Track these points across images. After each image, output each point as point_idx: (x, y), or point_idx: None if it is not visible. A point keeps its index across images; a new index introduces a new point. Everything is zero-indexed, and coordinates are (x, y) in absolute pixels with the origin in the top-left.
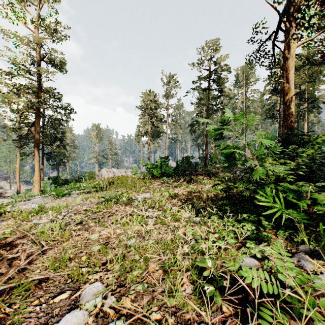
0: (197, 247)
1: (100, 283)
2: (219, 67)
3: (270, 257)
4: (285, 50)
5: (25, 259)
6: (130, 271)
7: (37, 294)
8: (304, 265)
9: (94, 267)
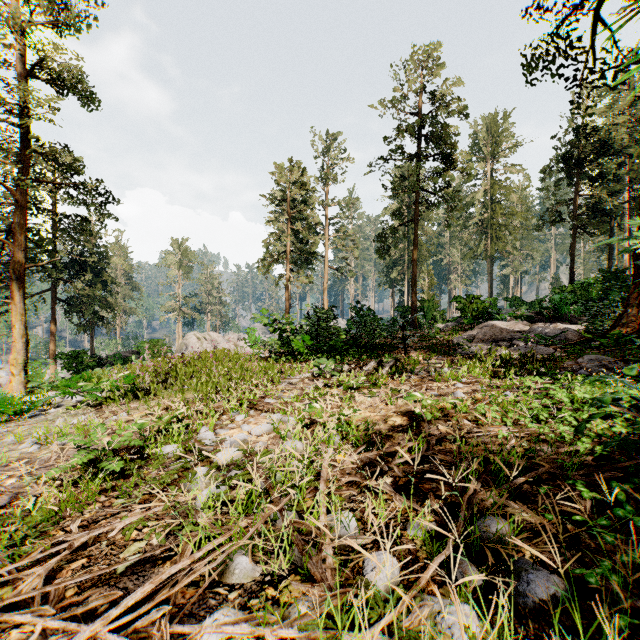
0: None
1: None
2: (444, 106)
3: None
4: None
5: None
6: None
7: None
8: None
9: None
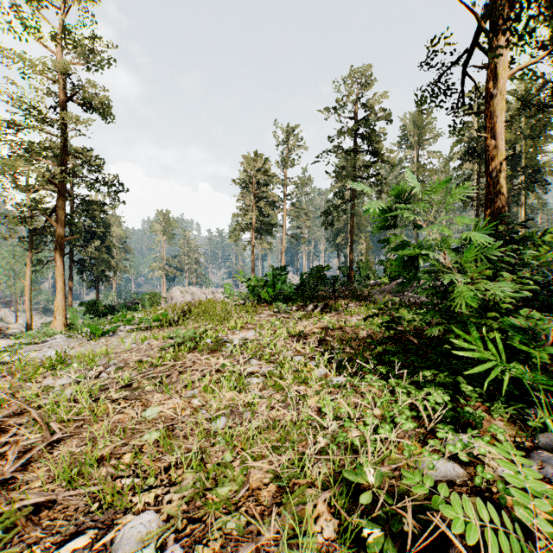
0: (344, 438)
1: (153, 513)
2: (374, 113)
3: (484, 459)
4: (490, 80)
5: (18, 457)
6: (215, 486)
7: (30, 535)
8: (552, 476)
9: (146, 476)
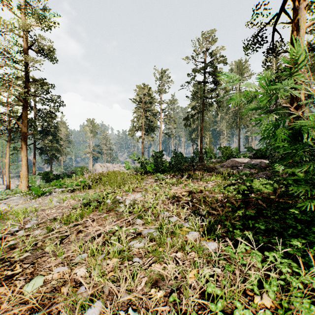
0: None
1: None
2: (215, 59)
3: None
4: (293, 31)
5: None
6: None
7: None
8: None
9: None
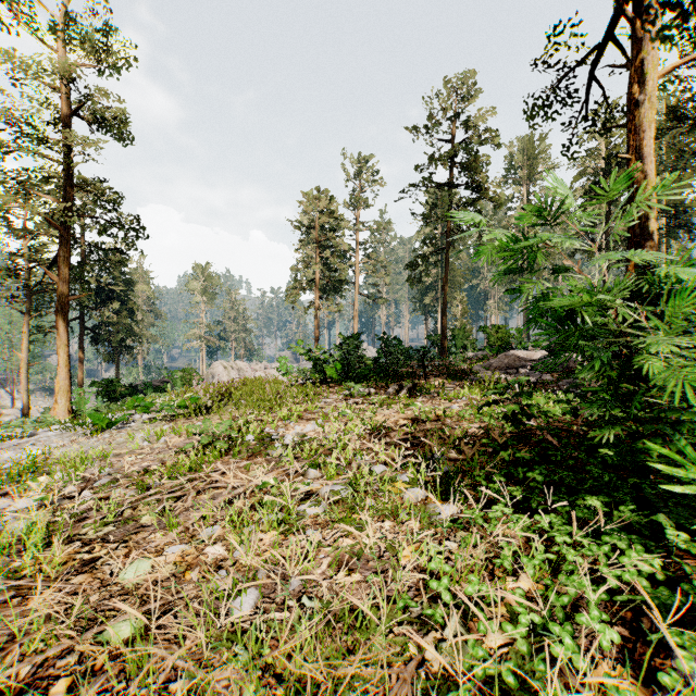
0: (484, 669)
1: None
2: (474, 136)
3: None
4: (635, 82)
5: None
6: None
7: None
8: None
9: None
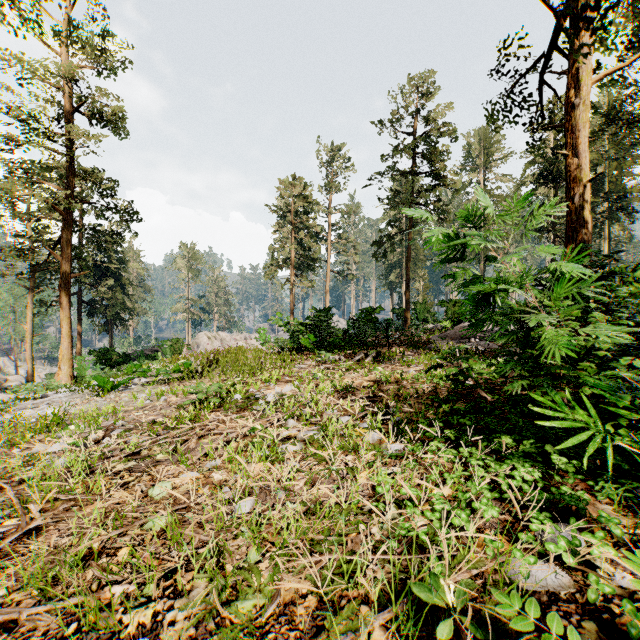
0: (406, 531)
1: None
2: (433, 129)
3: (594, 560)
4: (572, 88)
5: None
6: (234, 599)
7: None
8: None
9: (145, 582)
